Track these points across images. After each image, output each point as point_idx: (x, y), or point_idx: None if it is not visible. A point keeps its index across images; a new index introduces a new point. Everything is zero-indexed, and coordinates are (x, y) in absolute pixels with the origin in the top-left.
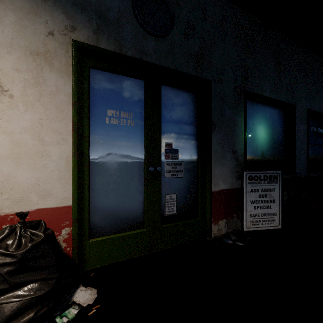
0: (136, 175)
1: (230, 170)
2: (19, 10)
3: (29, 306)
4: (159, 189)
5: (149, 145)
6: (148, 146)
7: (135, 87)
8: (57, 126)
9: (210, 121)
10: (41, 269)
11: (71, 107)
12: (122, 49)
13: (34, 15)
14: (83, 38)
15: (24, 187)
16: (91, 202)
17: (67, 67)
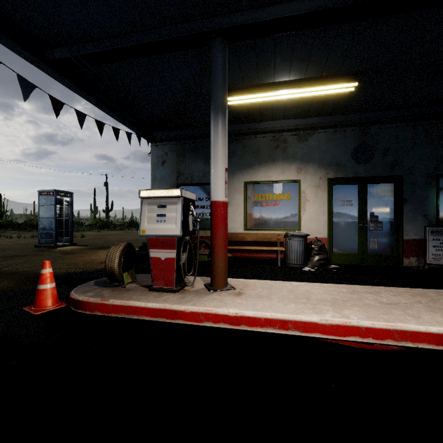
0: (353, 228)
1: (421, 227)
2: (311, 174)
3: (322, 259)
4: (366, 235)
5: (360, 214)
6: (360, 214)
7: (352, 188)
8: (322, 209)
9: (402, 199)
10: (323, 252)
11: (327, 202)
12: (347, 175)
13: (315, 174)
14: (331, 176)
15: (313, 230)
16: (333, 238)
17: (325, 188)
